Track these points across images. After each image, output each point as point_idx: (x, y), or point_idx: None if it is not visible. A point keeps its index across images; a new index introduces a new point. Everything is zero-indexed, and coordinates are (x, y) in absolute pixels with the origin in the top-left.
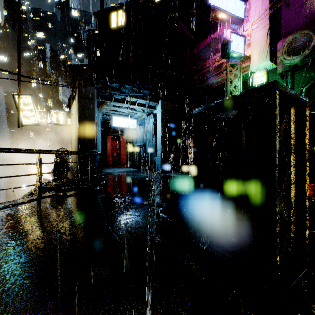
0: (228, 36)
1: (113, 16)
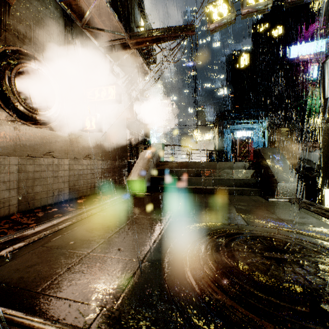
0: (310, 70)
1: (241, 60)
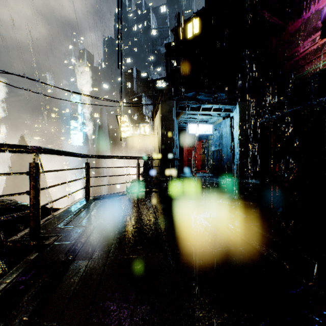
0: None
1: (189, 27)
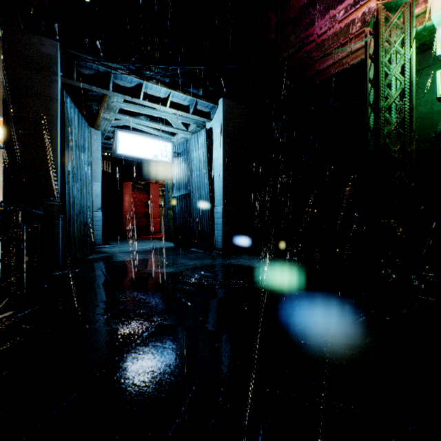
0: None
1: None
